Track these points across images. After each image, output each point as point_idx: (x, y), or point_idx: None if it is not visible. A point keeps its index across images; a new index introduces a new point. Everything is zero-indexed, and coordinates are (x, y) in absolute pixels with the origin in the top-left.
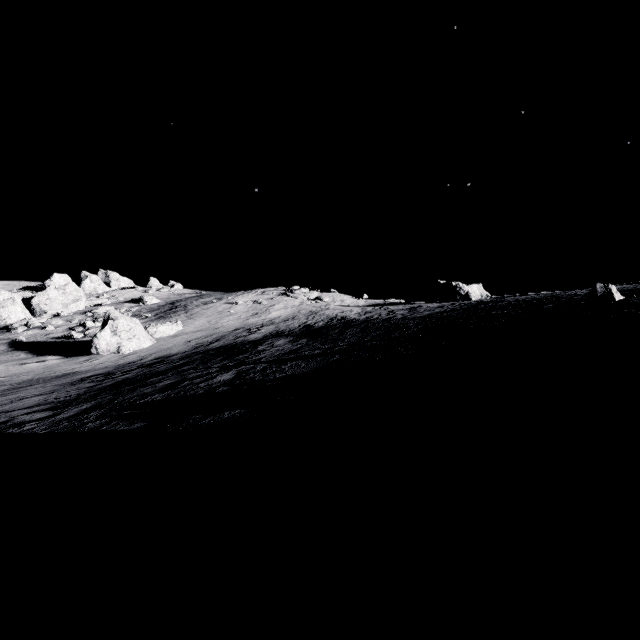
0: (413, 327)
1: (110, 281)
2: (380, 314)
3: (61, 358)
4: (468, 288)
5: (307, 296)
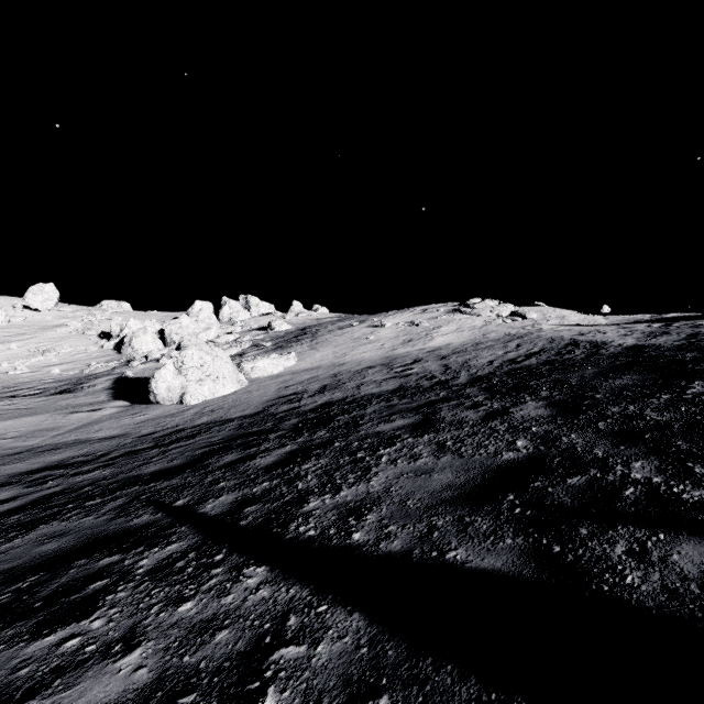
0: None
1: (250, 307)
2: None
3: (123, 405)
4: None
5: (496, 311)
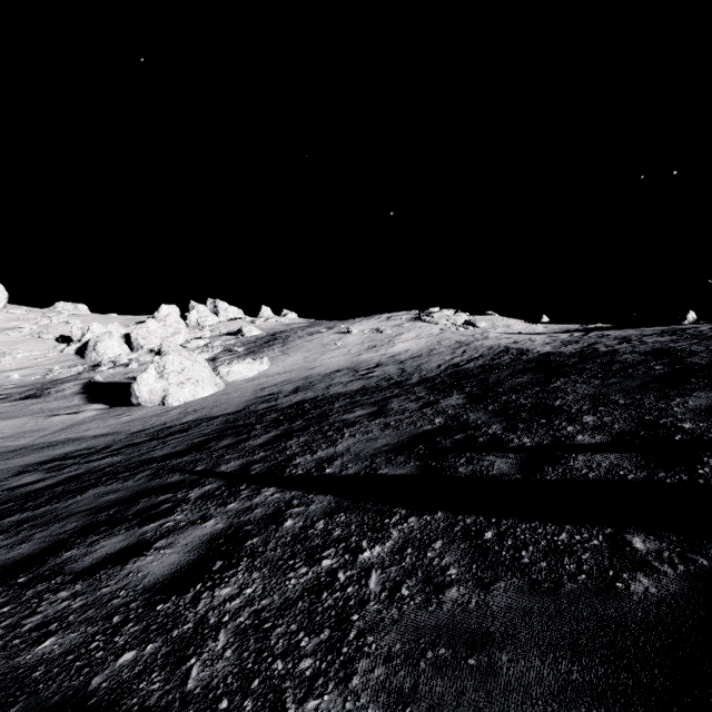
0: None
1: (218, 311)
2: (606, 344)
3: (102, 408)
4: None
5: (451, 320)
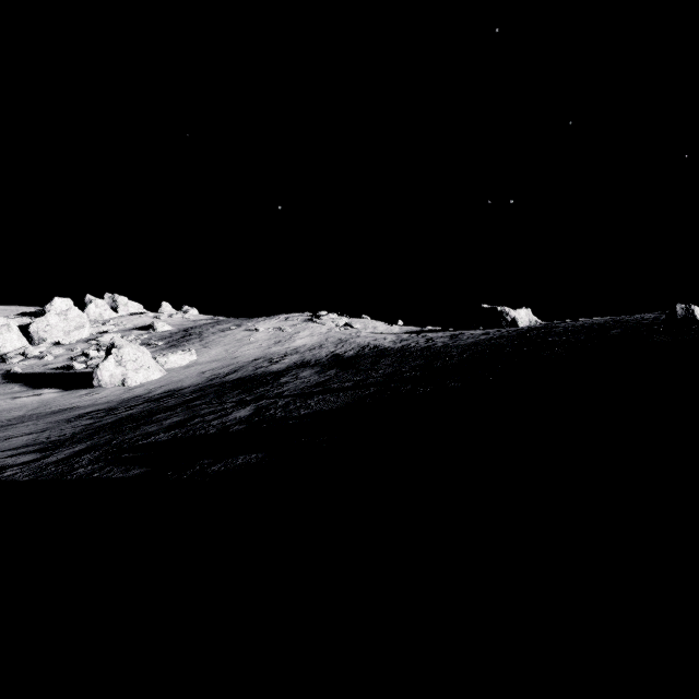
0: (457, 356)
1: (117, 306)
2: (418, 342)
3: (59, 391)
4: (515, 313)
5: (336, 322)
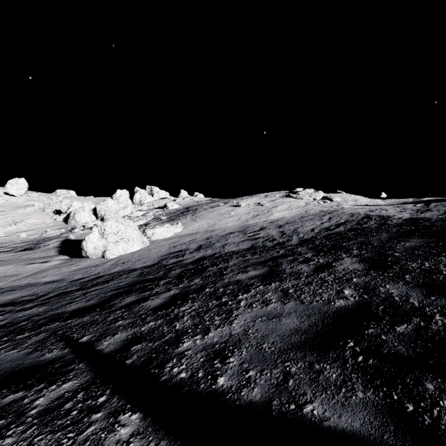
0: None
1: (153, 194)
2: None
3: (65, 259)
4: None
5: (313, 196)
